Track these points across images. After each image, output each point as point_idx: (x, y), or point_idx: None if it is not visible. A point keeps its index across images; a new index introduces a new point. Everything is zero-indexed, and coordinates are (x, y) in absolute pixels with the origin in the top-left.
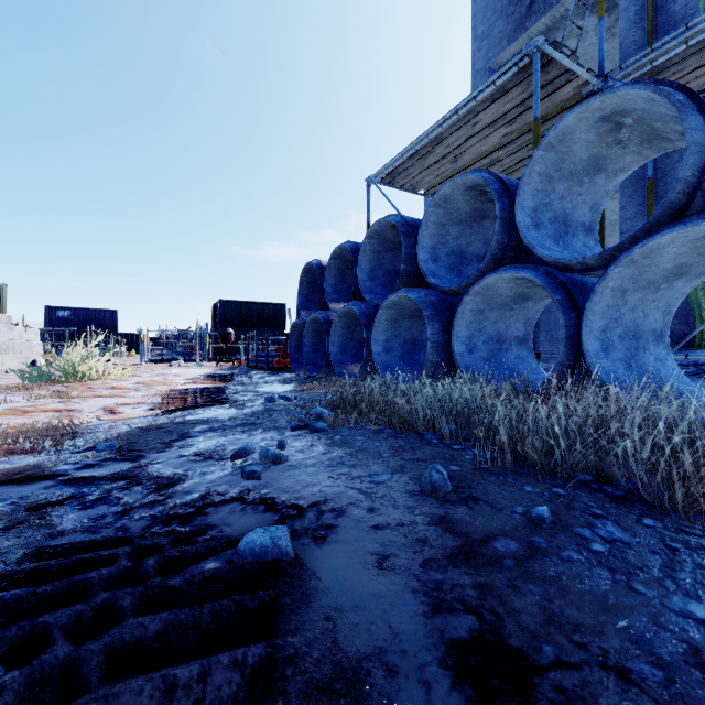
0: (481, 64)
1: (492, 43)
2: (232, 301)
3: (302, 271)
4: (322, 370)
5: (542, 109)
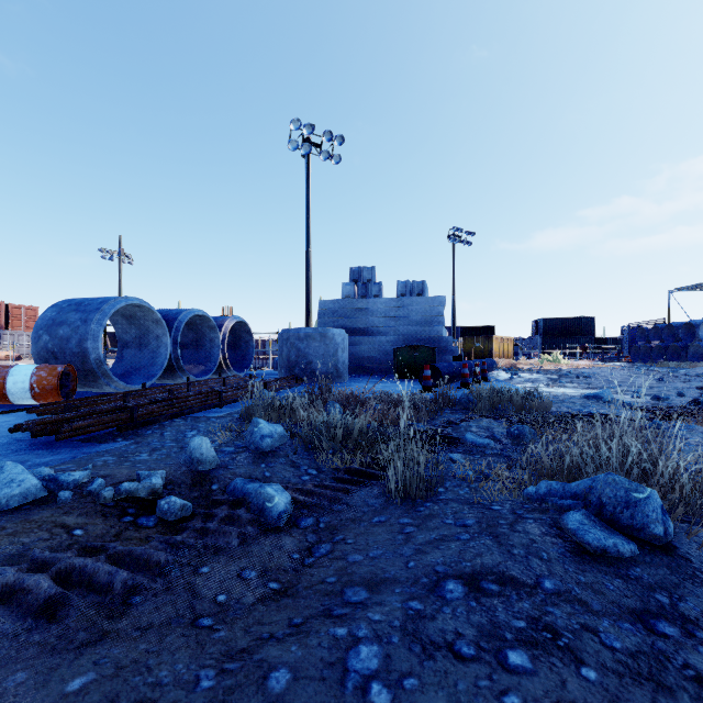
0: None
1: None
2: (551, 318)
3: (638, 329)
4: (648, 362)
5: None
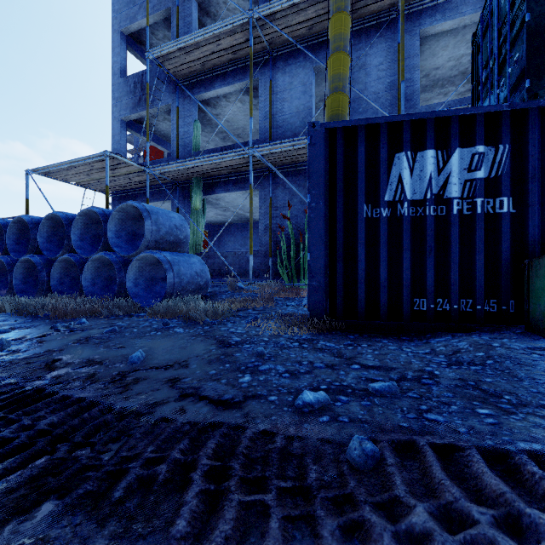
0: (117, 115)
1: (123, 107)
2: None
3: None
4: None
5: (126, 169)
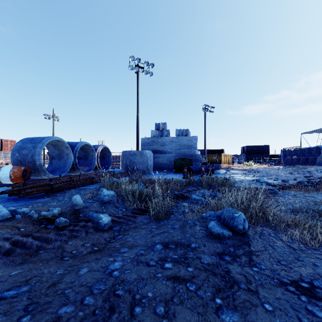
0: None
1: None
2: (250, 145)
3: (287, 150)
4: (291, 165)
5: None
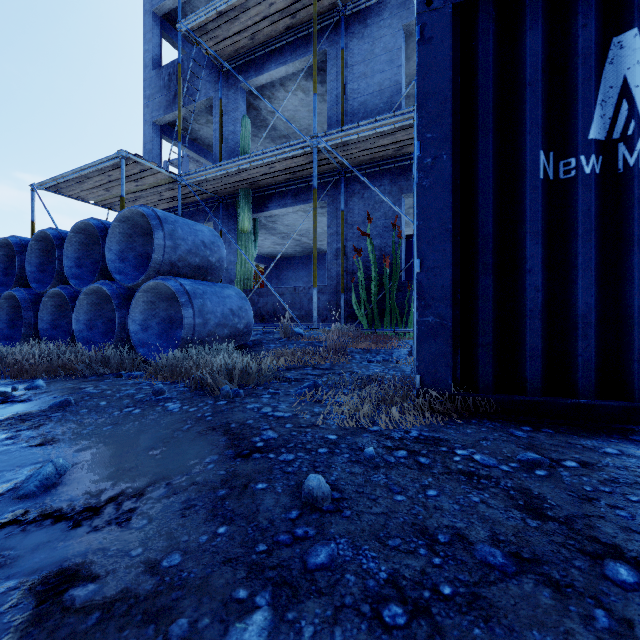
0: (149, 118)
1: (155, 107)
2: None
3: None
4: None
5: (153, 179)
